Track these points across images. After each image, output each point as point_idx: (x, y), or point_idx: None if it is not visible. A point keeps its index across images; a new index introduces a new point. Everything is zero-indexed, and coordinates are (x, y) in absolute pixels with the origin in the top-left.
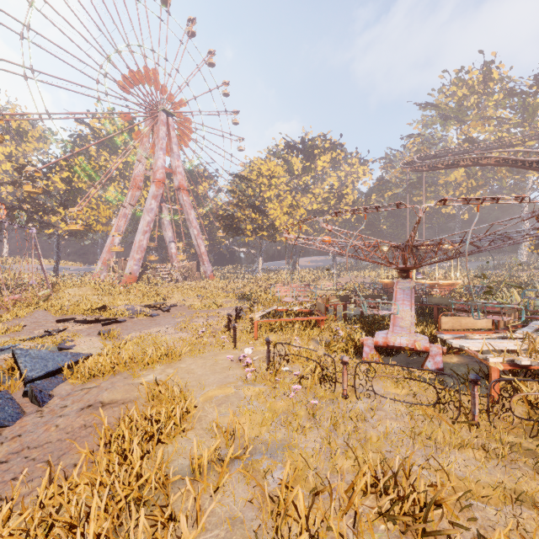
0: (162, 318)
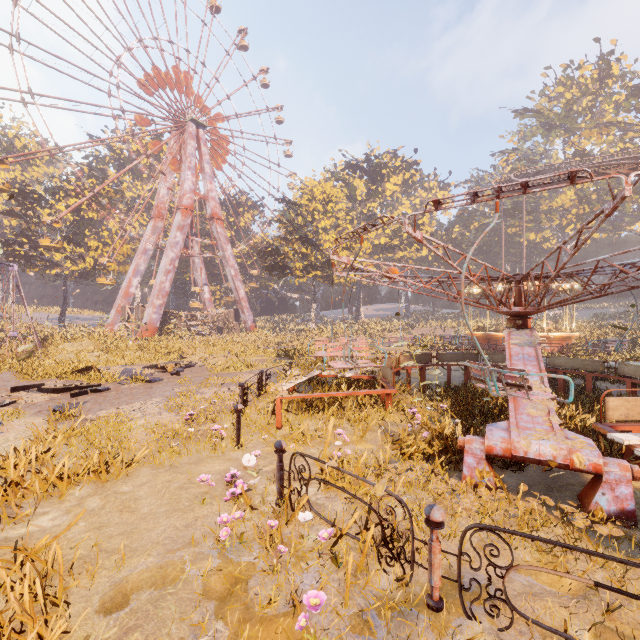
0: (163, 385)
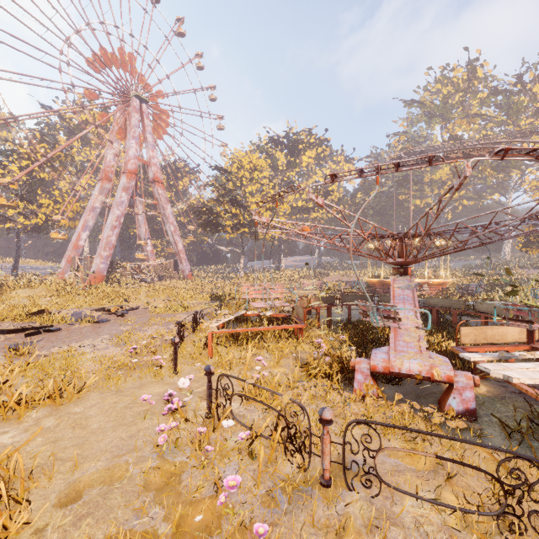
0: (109, 325)
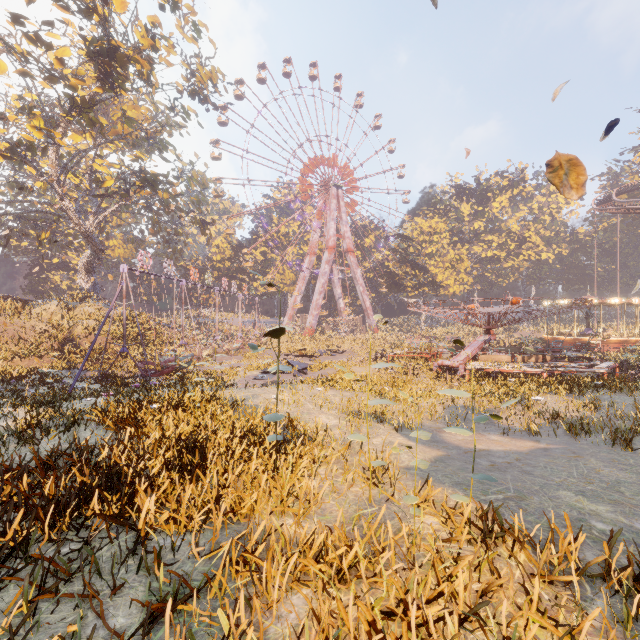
0: (339, 356)
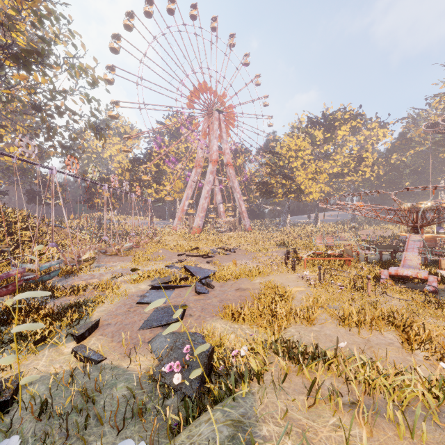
0: (235, 256)
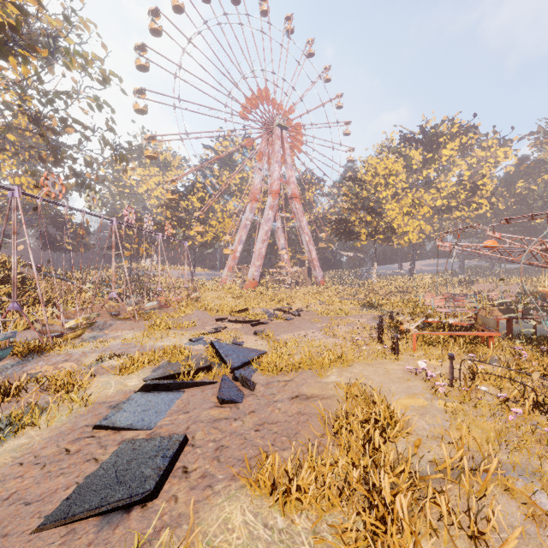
0: (299, 323)
